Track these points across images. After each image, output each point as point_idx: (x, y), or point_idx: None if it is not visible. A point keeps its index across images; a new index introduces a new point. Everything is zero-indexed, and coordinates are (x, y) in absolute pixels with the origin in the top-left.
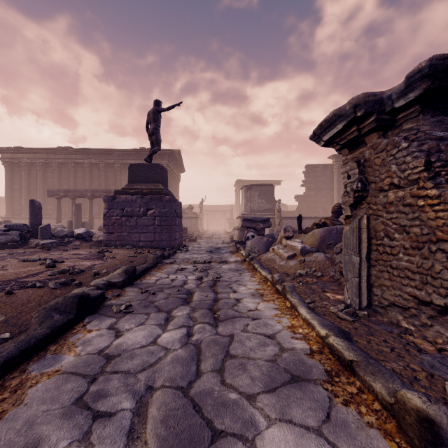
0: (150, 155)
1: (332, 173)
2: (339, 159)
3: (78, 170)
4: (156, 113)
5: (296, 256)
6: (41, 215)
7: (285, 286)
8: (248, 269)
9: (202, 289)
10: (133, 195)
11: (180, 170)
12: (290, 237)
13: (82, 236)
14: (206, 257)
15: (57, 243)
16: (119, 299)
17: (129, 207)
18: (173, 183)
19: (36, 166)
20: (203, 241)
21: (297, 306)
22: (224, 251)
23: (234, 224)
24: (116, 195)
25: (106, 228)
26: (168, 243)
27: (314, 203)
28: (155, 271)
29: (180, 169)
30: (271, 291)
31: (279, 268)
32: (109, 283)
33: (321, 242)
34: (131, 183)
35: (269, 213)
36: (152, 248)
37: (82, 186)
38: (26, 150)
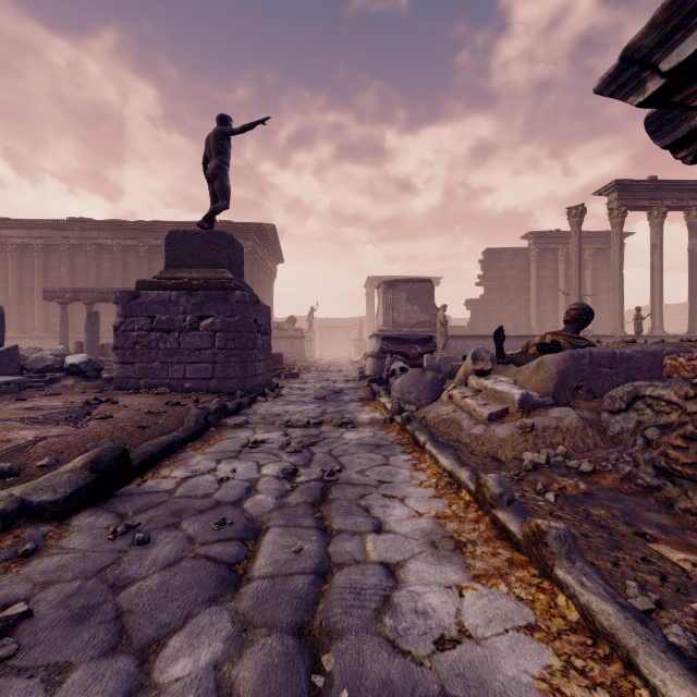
0: (209, 216)
1: (527, 264)
2: (539, 241)
3: (104, 257)
4: (220, 138)
5: (508, 415)
6: (3, 330)
7: (547, 536)
8: (401, 443)
9: (289, 516)
10: (172, 290)
11: (275, 259)
12: (485, 372)
13: (79, 370)
14: (312, 412)
15: (25, 384)
16: (19, 571)
17: (164, 313)
18: (263, 281)
19: (32, 250)
20: (311, 376)
21: (635, 650)
22: (348, 398)
23: (365, 348)
24: (140, 290)
25: (120, 354)
26: (240, 382)
27: (498, 313)
28: (192, 451)
29: (276, 258)
30: (483, 529)
31: (473, 443)
32: (22, 508)
33: (560, 383)
34: (170, 268)
35: (425, 329)
36: (208, 392)
37: (111, 284)
38: (15, 223)
